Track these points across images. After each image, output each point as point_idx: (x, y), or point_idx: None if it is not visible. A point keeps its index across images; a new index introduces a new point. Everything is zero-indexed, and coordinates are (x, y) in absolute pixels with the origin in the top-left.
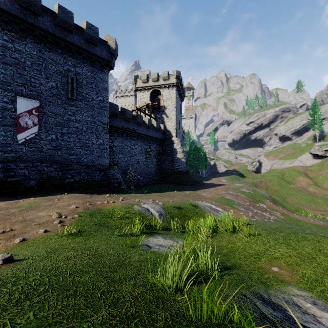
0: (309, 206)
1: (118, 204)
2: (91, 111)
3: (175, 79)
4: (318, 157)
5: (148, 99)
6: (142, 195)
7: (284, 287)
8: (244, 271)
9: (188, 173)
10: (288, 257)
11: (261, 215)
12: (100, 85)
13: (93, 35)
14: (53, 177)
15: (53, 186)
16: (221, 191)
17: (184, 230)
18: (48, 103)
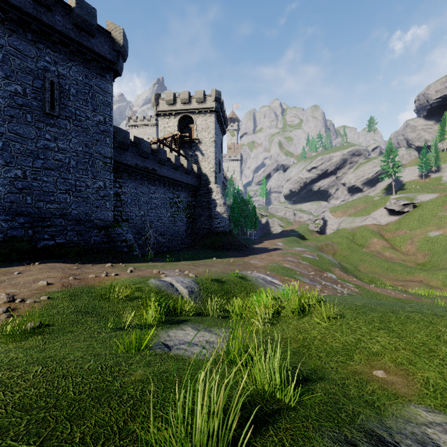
0: (386, 276)
1: (124, 277)
2: (84, 137)
3: (213, 102)
4: (394, 213)
5: (176, 128)
6: (164, 264)
7: (404, 409)
8: (332, 382)
9: (232, 234)
10: (394, 350)
11: (331, 288)
12: (100, 98)
13: (87, 18)
14: (17, 237)
15: (16, 252)
16: (277, 258)
17: (227, 315)
18: (9, 118)
